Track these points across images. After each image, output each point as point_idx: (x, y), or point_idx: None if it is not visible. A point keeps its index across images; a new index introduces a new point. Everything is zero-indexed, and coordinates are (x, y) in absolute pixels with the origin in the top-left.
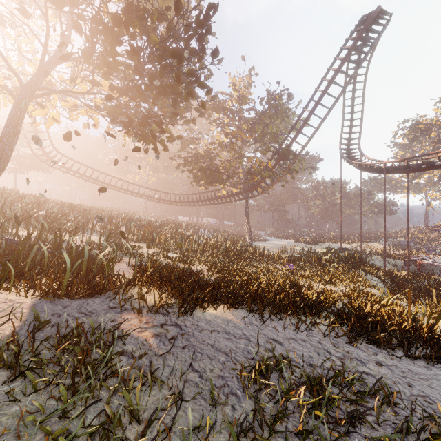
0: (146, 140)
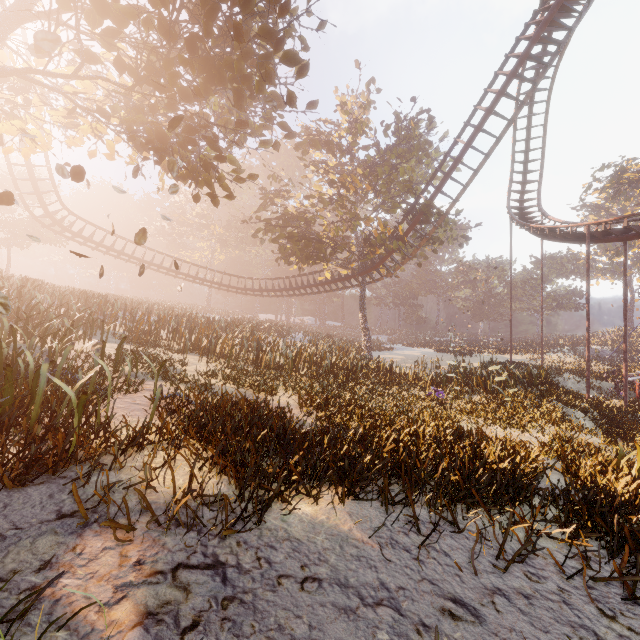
0: (196, 180)
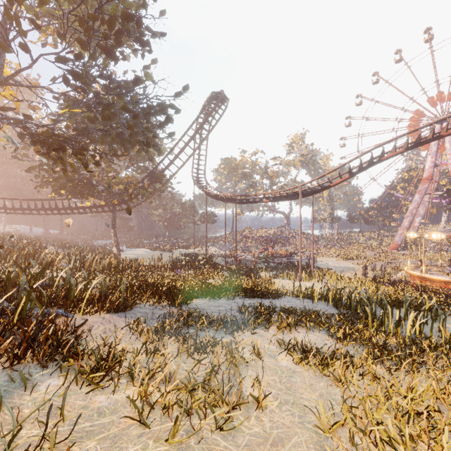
0: (56, 160)
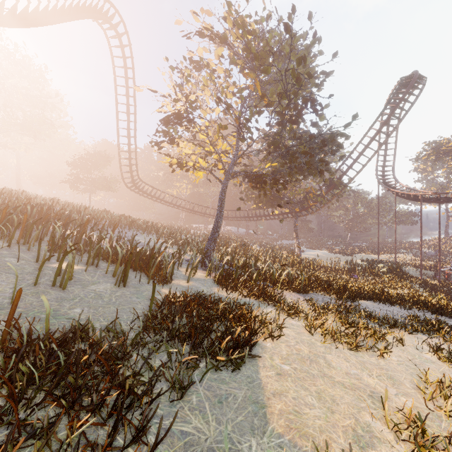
0: (260, 189)
